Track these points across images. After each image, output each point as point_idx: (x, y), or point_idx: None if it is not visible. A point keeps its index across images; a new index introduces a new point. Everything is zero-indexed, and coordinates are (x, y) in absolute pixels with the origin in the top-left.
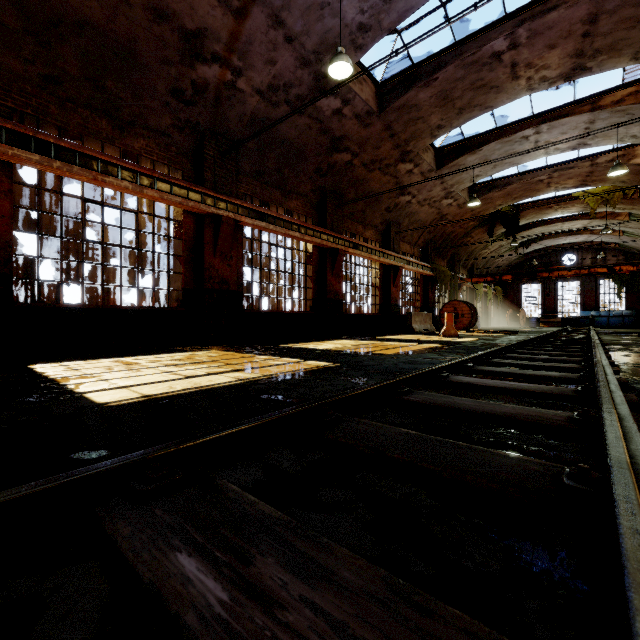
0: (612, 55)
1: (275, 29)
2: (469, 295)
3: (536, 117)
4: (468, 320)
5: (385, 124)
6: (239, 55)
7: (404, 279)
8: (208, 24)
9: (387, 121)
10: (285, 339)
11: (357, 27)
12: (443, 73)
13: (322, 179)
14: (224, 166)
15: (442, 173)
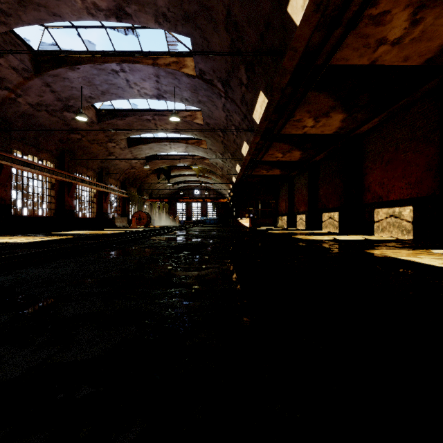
0: (186, 132)
1: (46, 87)
2: (150, 208)
3: (169, 139)
4: (146, 221)
5: (101, 127)
6: (22, 90)
7: (111, 198)
8: (7, 77)
9: (102, 126)
10: (38, 231)
11: (89, 96)
12: (128, 118)
13: (63, 144)
14: (2, 135)
15: (131, 149)
